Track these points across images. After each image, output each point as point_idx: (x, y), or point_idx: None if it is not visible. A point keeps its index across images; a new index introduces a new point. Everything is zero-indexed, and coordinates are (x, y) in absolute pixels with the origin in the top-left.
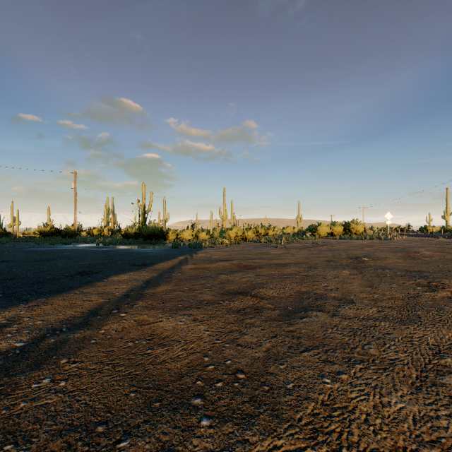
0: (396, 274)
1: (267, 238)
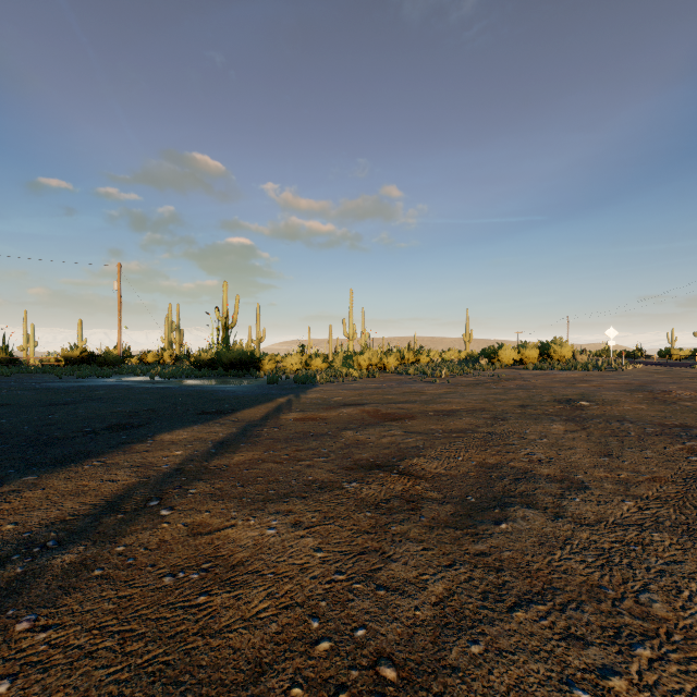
0: (646, 431)
1: (418, 368)
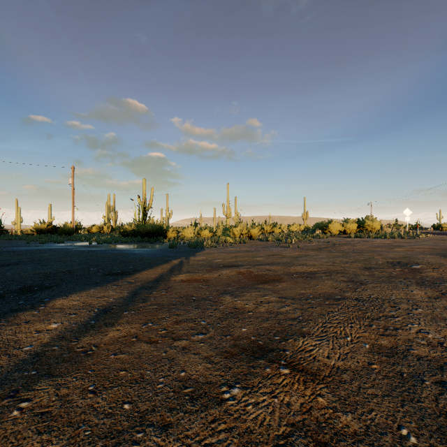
0: None
1: (275, 236)
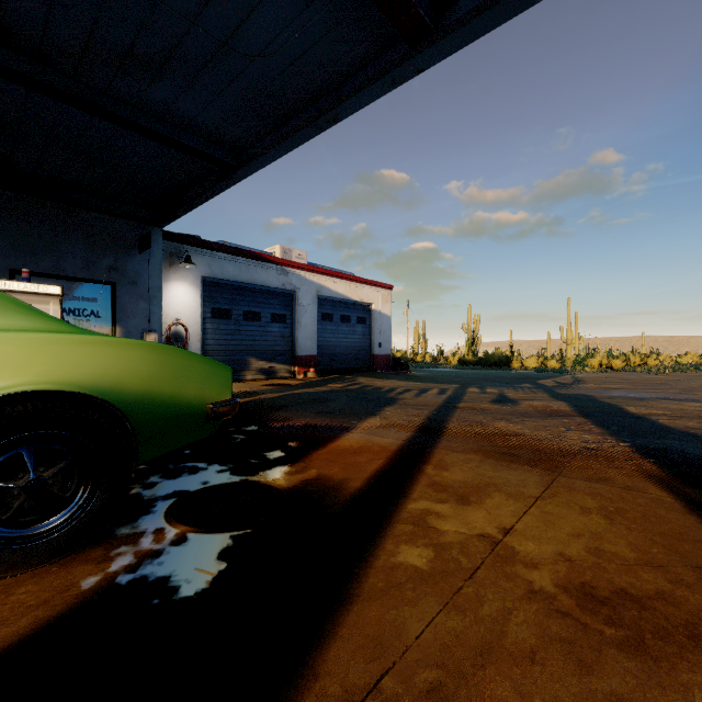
0: None
1: (644, 367)
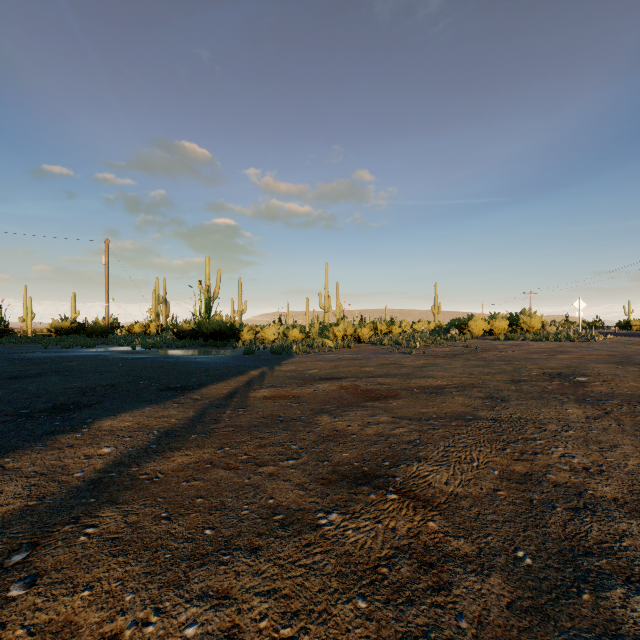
0: None
1: (392, 338)
